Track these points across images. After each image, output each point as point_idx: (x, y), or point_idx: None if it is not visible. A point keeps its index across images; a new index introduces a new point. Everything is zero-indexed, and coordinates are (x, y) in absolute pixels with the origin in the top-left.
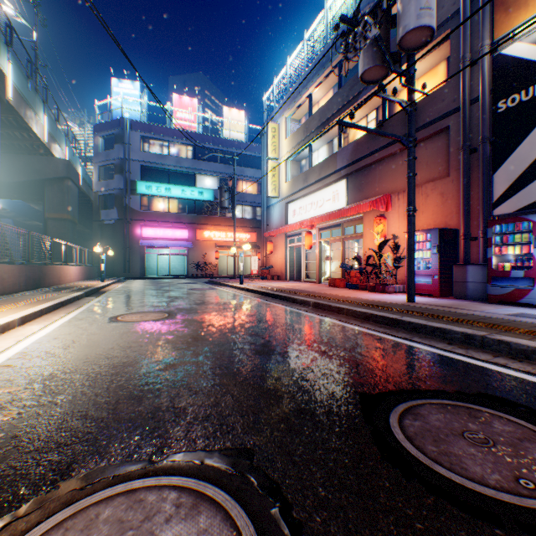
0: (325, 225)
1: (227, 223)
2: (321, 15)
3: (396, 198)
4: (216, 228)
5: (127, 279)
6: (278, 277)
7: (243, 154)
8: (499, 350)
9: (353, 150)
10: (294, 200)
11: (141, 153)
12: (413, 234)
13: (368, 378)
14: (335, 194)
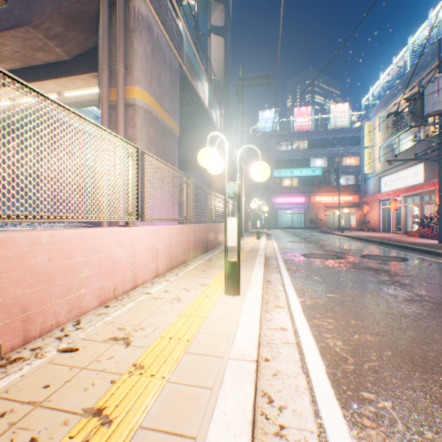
0: (407, 194)
1: (332, 189)
2: (404, 49)
3: None
4: (324, 194)
5: (268, 229)
6: (372, 229)
7: (346, 137)
8: (432, 254)
9: (427, 144)
10: (385, 175)
11: (275, 152)
12: (441, 207)
13: (370, 254)
14: (415, 173)
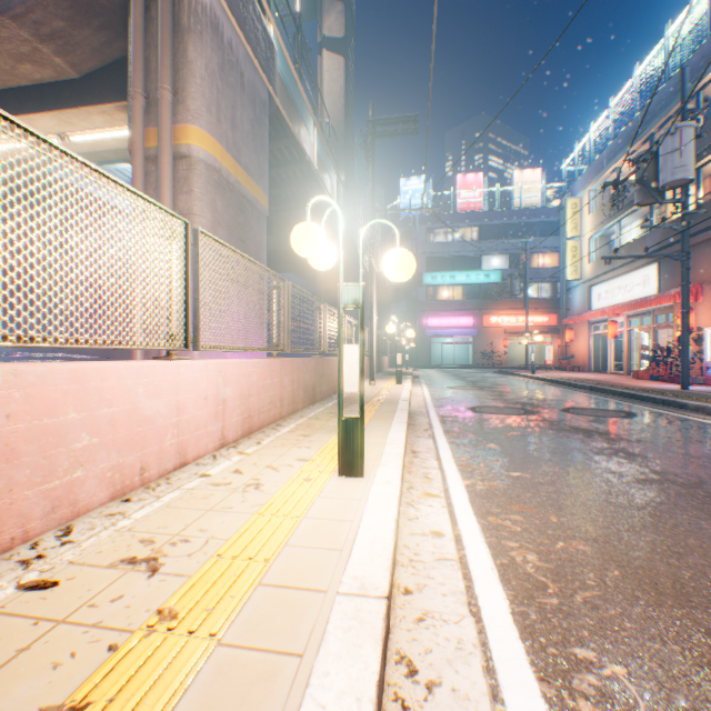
0: (632, 312)
1: (517, 305)
2: (627, 84)
3: (706, 288)
4: (504, 312)
5: (415, 367)
6: (578, 368)
7: (537, 222)
8: (672, 406)
9: (662, 234)
10: (598, 283)
11: (426, 245)
12: (684, 332)
13: (577, 406)
14: (644, 279)
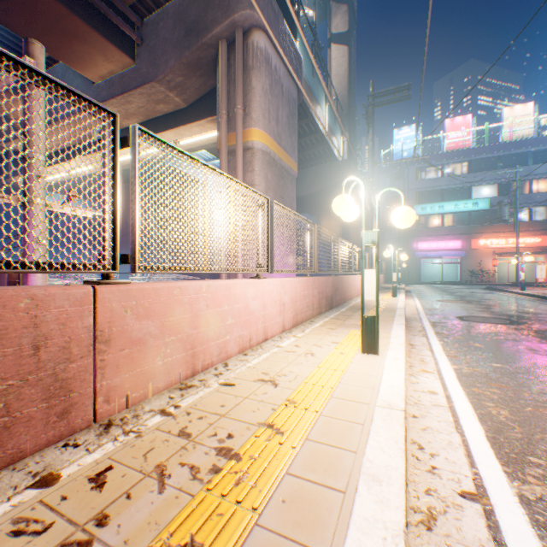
0: None
1: (506, 229)
2: None
3: None
4: (492, 235)
5: (406, 284)
6: None
7: (529, 151)
8: None
9: None
10: None
11: (416, 182)
12: None
13: None
14: None
